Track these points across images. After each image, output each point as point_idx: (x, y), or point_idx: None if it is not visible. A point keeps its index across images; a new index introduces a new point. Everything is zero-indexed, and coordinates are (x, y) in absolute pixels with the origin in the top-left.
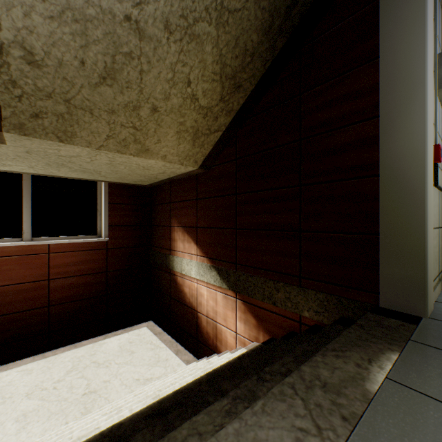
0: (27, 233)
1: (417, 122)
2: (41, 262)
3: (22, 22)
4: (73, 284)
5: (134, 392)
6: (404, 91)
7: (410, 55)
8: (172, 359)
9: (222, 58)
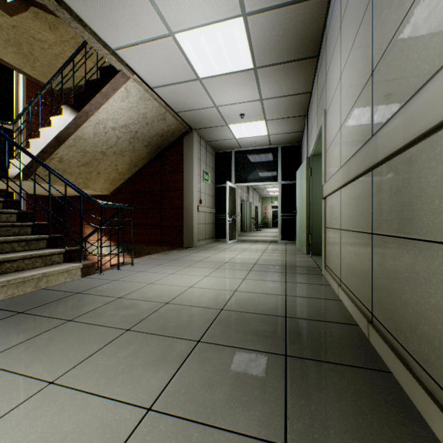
0: None
1: (192, 195)
2: None
3: (66, 153)
4: None
5: None
6: (189, 185)
7: (190, 176)
8: None
9: (132, 159)
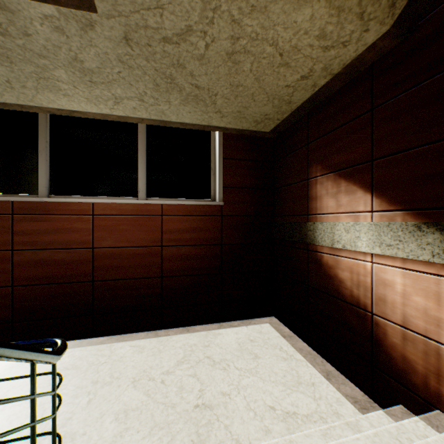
0: (142, 192)
1: None
2: (154, 224)
3: None
4: (185, 255)
5: (274, 440)
6: None
7: None
8: (322, 386)
9: None
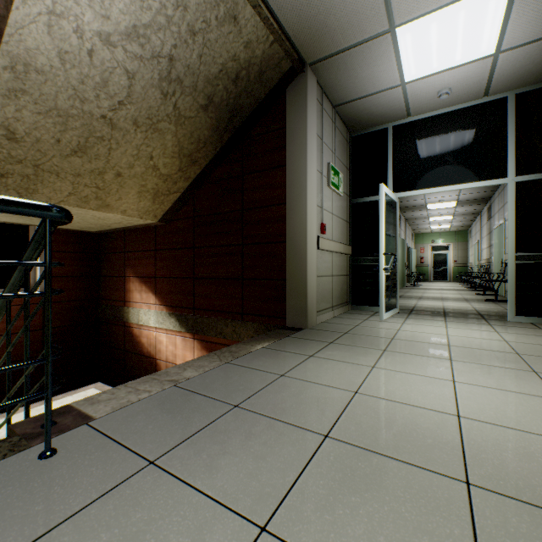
0: None
1: (303, 212)
2: None
3: (13, 114)
4: None
5: None
6: (298, 191)
7: (300, 170)
8: None
9: (180, 143)
